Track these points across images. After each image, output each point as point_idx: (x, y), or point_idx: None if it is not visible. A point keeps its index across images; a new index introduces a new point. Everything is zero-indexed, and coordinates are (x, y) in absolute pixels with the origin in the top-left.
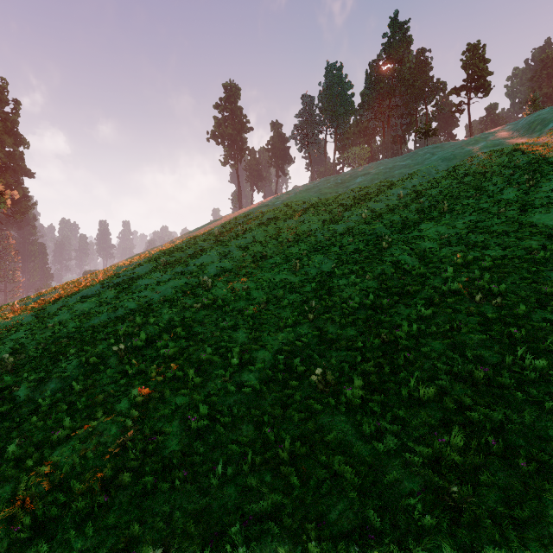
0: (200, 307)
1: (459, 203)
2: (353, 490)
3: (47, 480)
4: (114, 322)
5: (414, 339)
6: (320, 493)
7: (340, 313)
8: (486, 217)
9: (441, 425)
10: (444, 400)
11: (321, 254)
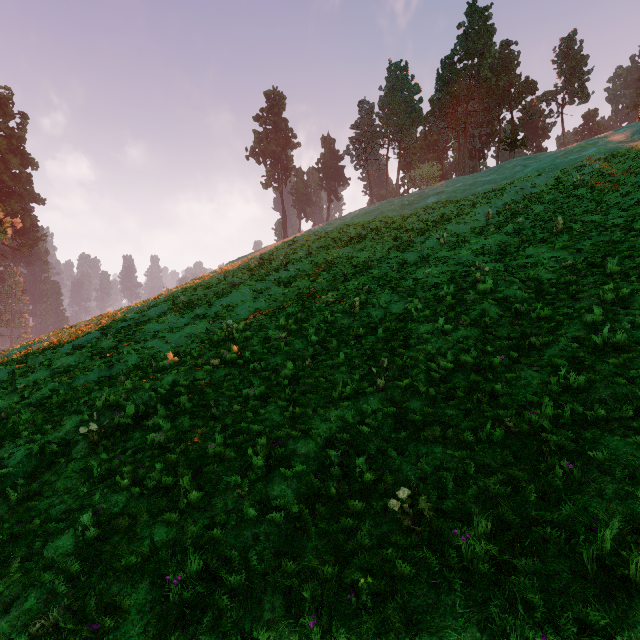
0: (218, 364)
1: (577, 220)
2: None
3: None
4: (100, 385)
5: (566, 429)
6: None
7: (426, 377)
8: (627, 236)
9: None
10: None
11: (389, 290)
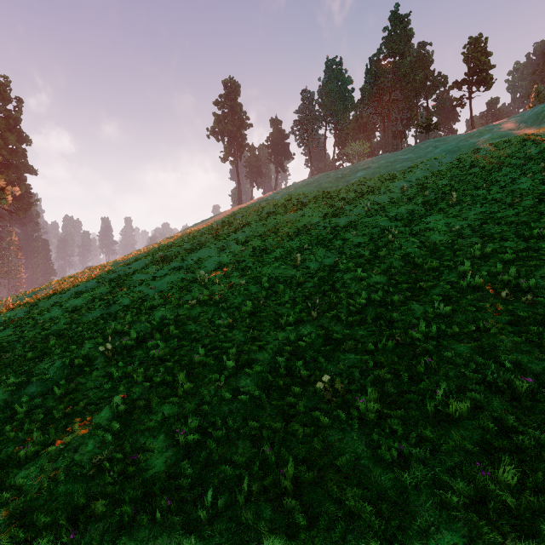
0: (195, 303)
1: (468, 194)
2: (375, 536)
3: (6, 509)
4: (105, 319)
5: (433, 340)
6: (333, 538)
7: (347, 310)
8: (500, 207)
9: (479, 450)
10: (480, 418)
11: (323, 248)
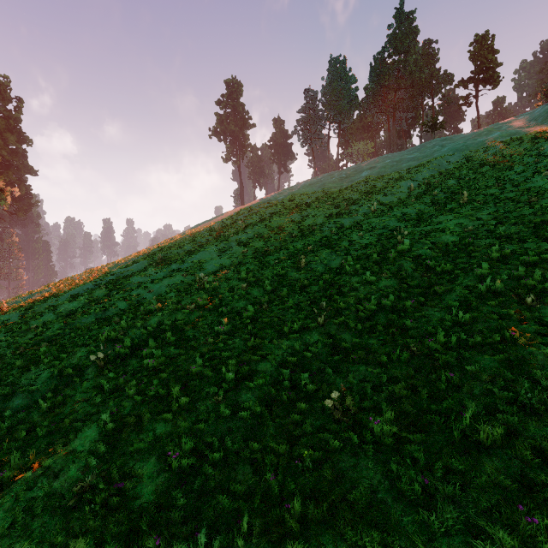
0: (193, 308)
1: (479, 193)
2: None
3: None
4: (99, 324)
5: (453, 351)
6: None
7: (355, 316)
8: (515, 207)
9: (519, 487)
10: (517, 446)
11: (329, 249)
